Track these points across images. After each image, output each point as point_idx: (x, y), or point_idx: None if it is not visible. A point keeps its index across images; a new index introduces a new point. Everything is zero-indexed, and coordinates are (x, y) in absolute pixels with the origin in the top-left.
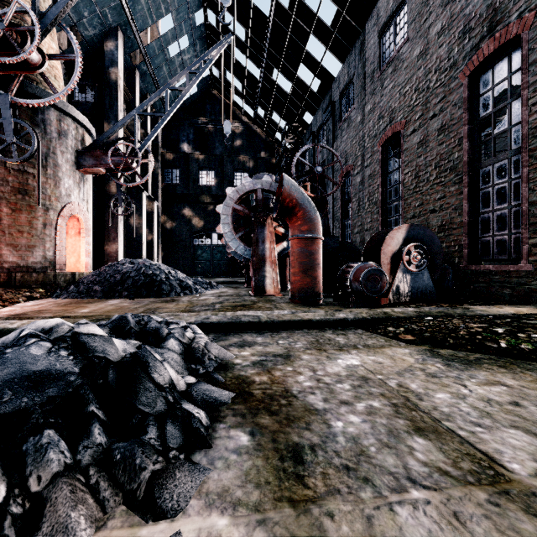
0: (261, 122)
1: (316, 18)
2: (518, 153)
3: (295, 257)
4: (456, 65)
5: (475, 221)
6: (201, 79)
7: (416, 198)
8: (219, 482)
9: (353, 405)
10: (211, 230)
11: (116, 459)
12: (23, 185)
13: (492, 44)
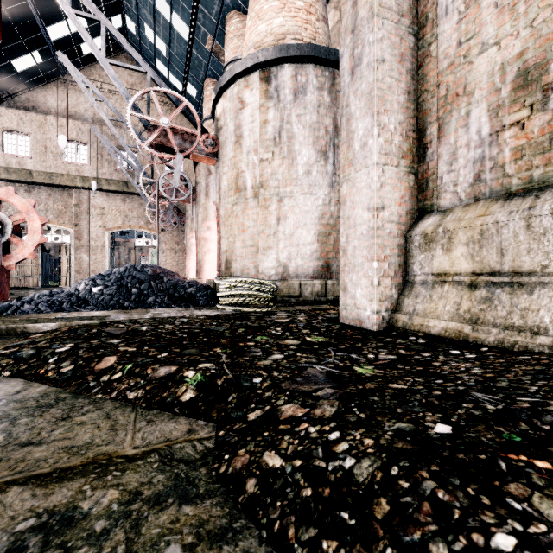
0: None
1: None
2: None
3: None
4: None
5: None
6: None
7: None
8: None
9: None
10: None
11: None
12: None
13: None
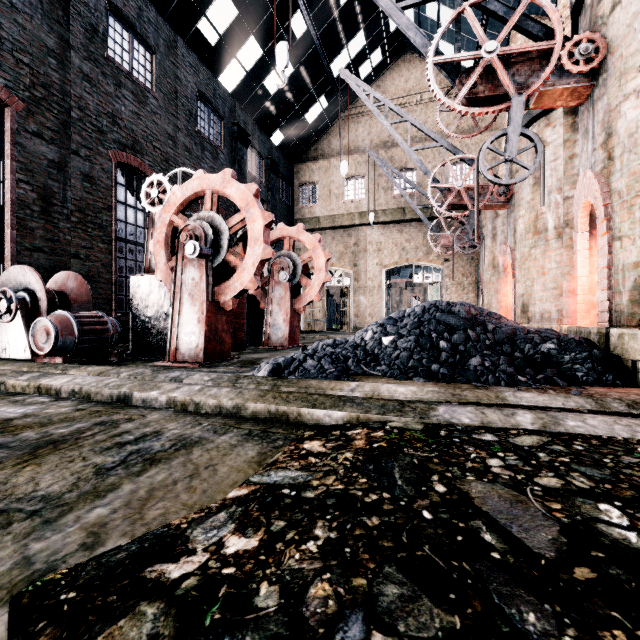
0: None
1: None
2: None
3: None
4: None
5: None
6: None
7: None
8: None
9: None
10: None
11: None
12: None
13: None
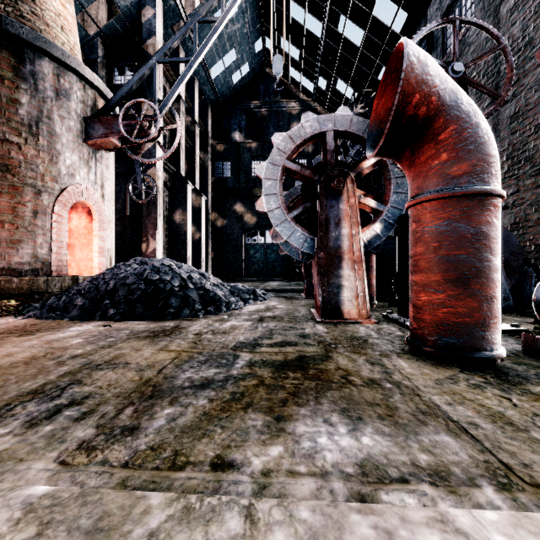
0: (322, 96)
1: None
2: None
3: (431, 244)
4: None
5: None
6: (253, 55)
7: None
8: None
9: None
10: (264, 227)
11: None
12: (4, 159)
13: None
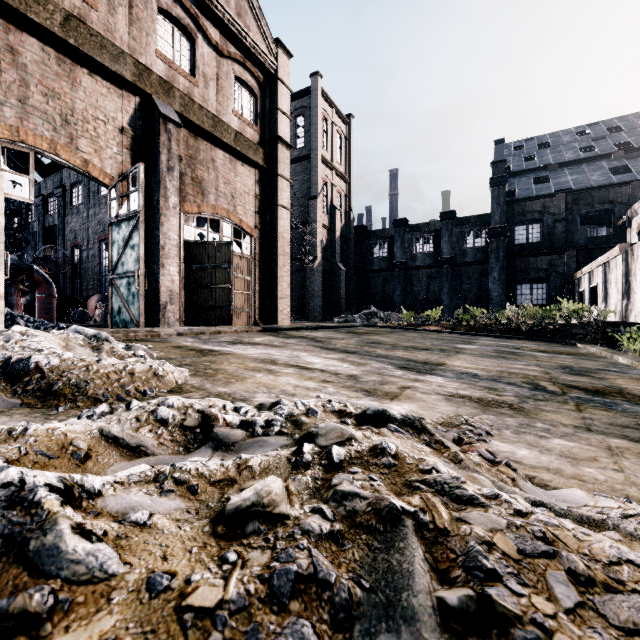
0: None
1: None
2: None
3: (41, 305)
4: None
5: None
6: None
7: None
8: None
9: None
10: None
11: None
12: None
13: None
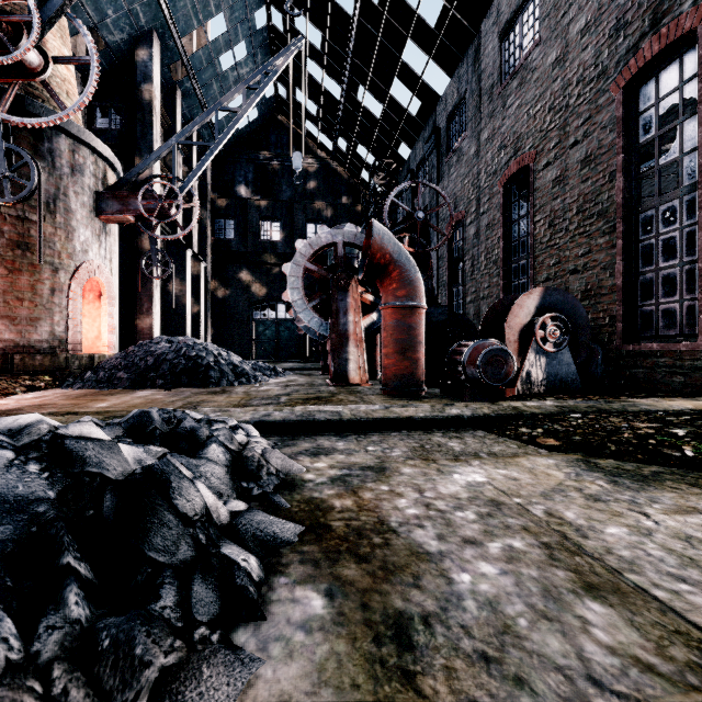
0: (342, 157)
1: (416, 16)
2: (693, 190)
3: (389, 332)
4: (605, 73)
5: (632, 284)
6: (264, 100)
7: (551, 254)
8: (274, 686)
9: (483, 546)
10: (276, 299)
11: (102, 647)
12: (24, 237)
13: (657, 43)
